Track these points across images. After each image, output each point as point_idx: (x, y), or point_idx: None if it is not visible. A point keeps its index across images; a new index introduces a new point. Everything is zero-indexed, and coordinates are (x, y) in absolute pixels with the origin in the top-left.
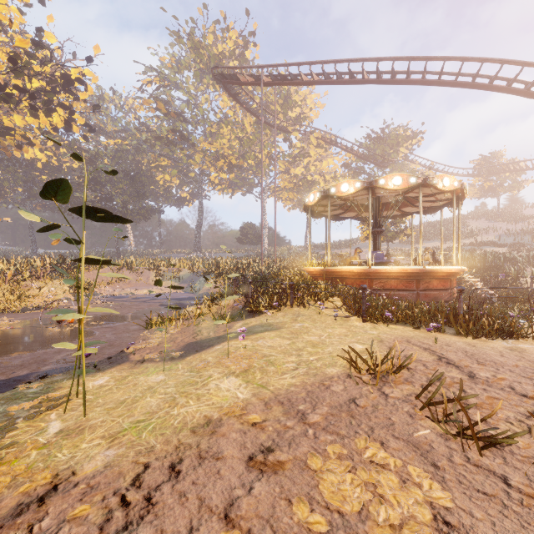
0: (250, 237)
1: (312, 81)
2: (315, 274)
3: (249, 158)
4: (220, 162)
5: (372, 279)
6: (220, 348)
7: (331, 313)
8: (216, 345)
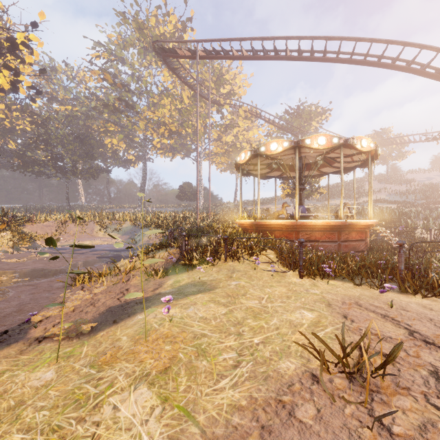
0: (188, 194)
1: (242, 56)
2: (246, 227)
3: (187, 127)
4: (162, 129)
5: (298, 231)
6: (142, 319)
7: (266, 267)
8: (139, 312)
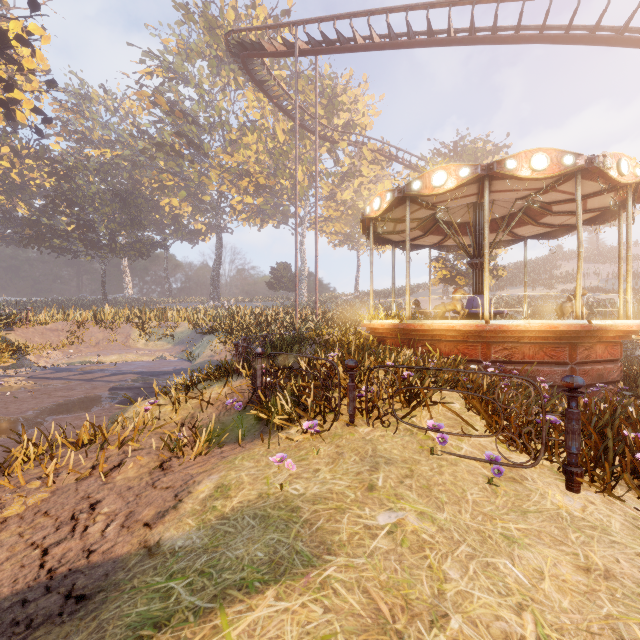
0: (284, 281)
1: (371, 44)
2: (382, 333)
3: (283, 177)
4: (244, 181)
5: (489, 342)
6: None
7: (457, 443)
8: None
